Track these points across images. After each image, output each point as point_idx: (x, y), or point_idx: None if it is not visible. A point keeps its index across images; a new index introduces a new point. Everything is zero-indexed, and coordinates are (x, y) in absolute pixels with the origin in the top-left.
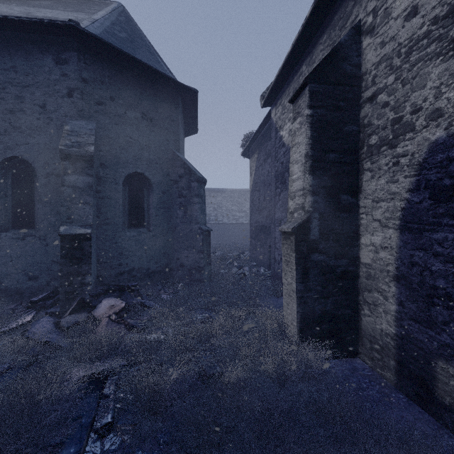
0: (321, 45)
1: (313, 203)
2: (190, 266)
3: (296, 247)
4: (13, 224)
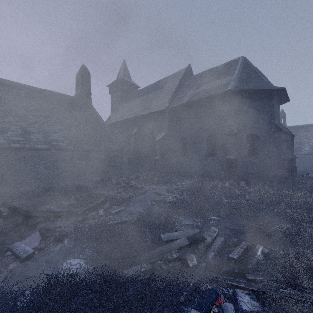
0: None
1: None
2: (280, 175)
3: None
4: (210, 155)
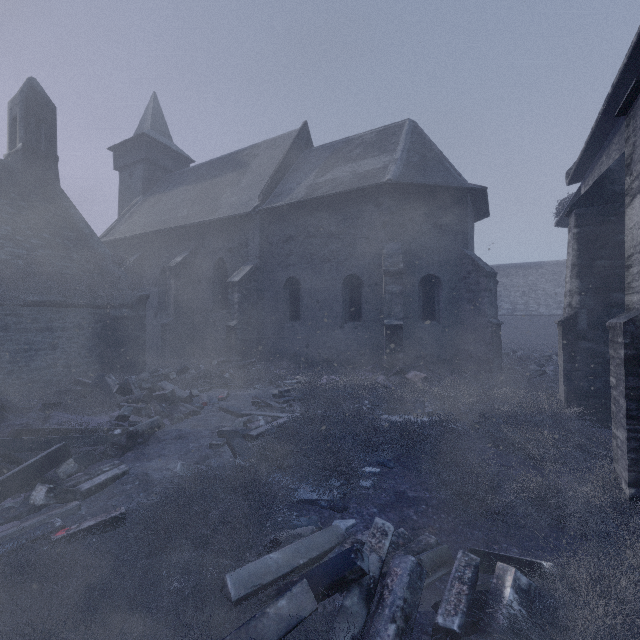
0: (614, 145)
1: (581, 301)
2: (478, 357)
3: (563, 335)
4: (349, 318)
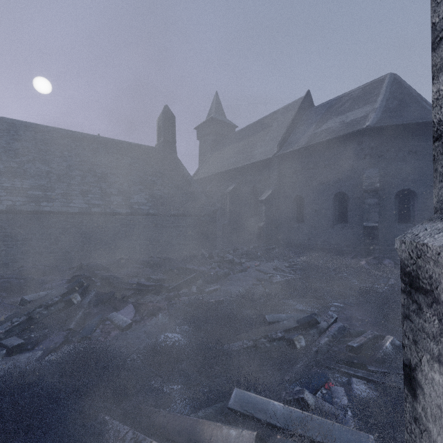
0: None
1: None
2: None
3: None
4: (338, 221)
